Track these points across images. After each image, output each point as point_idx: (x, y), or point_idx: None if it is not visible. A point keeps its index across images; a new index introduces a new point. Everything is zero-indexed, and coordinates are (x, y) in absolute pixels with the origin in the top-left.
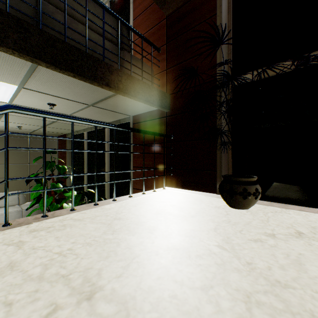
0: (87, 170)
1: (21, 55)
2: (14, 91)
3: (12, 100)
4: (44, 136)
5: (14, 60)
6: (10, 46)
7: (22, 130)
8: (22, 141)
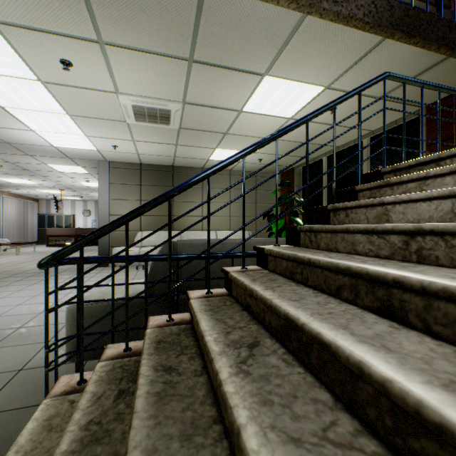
0: (326, 204)
1: (385, 32)
2: (314, 96)
3: (297, 112)
4: (403, 100)
5: (359, 47)
6: (383, 25)
7: (255, 166)
8: (250, 181)
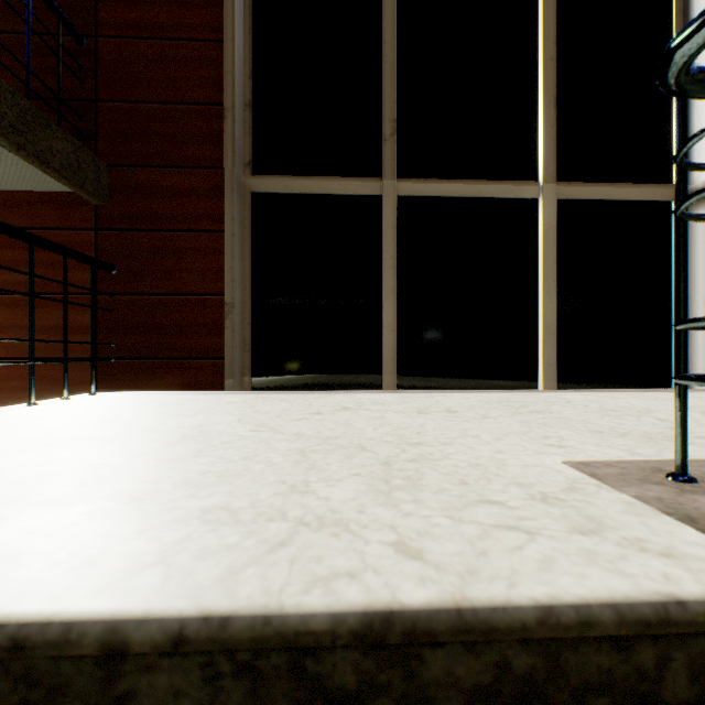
0: None
1: None
2: None
3: None
4: None
5: None
6: None
7: None
8: None
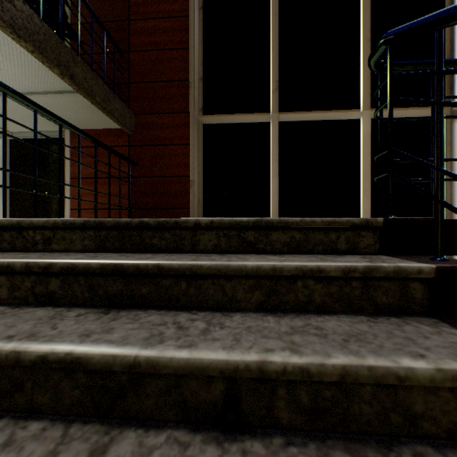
0: None
1: None
2: None
3: None
4: None
5: None
6: None
7: None
8: None
